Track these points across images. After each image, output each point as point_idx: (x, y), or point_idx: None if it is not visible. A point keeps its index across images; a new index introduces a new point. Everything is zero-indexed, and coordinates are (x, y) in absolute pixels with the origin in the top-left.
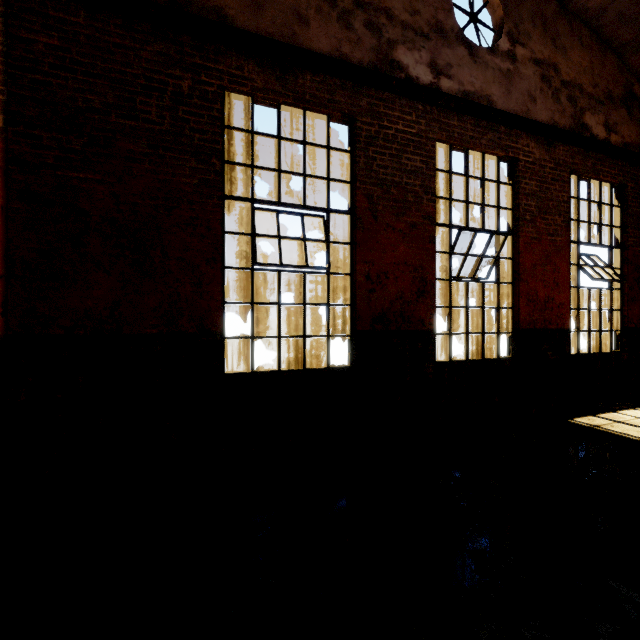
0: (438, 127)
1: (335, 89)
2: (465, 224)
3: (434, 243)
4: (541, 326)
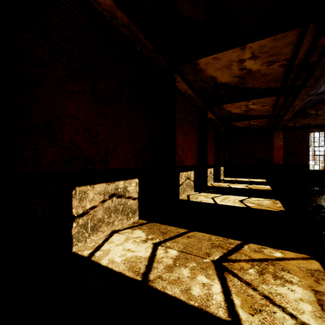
0: None
1: None
2: None
3: None
4: None
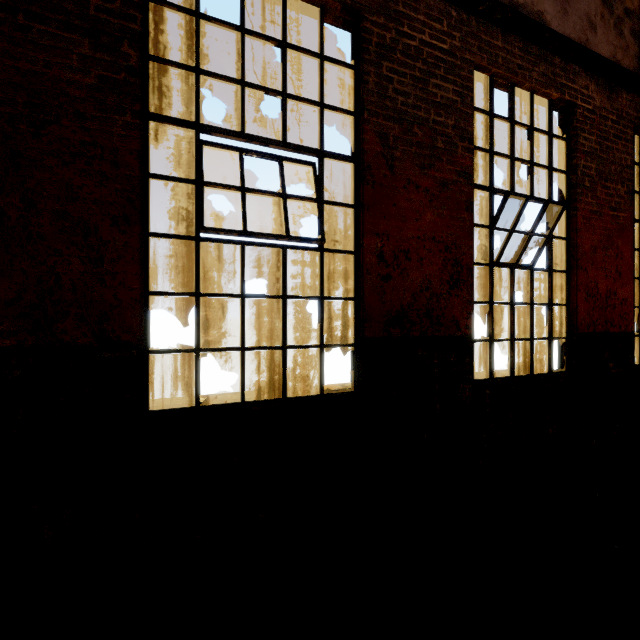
0: (477, 46)
1: None
2: (509, 188)
3: (472, 211)
4: (602, 329)
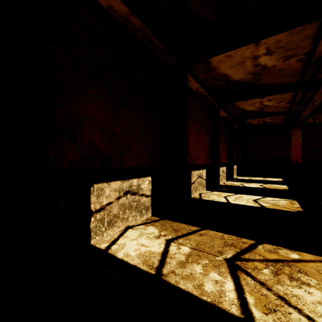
0: None
1: None
2: None
3: None
4: None
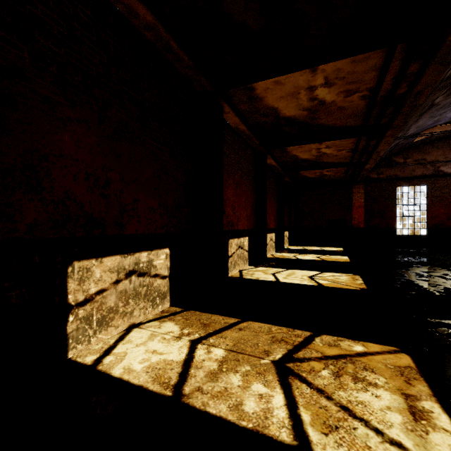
0: None
1: (422, 181)
2: None
3: None
4: None
